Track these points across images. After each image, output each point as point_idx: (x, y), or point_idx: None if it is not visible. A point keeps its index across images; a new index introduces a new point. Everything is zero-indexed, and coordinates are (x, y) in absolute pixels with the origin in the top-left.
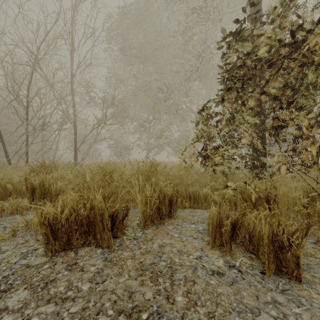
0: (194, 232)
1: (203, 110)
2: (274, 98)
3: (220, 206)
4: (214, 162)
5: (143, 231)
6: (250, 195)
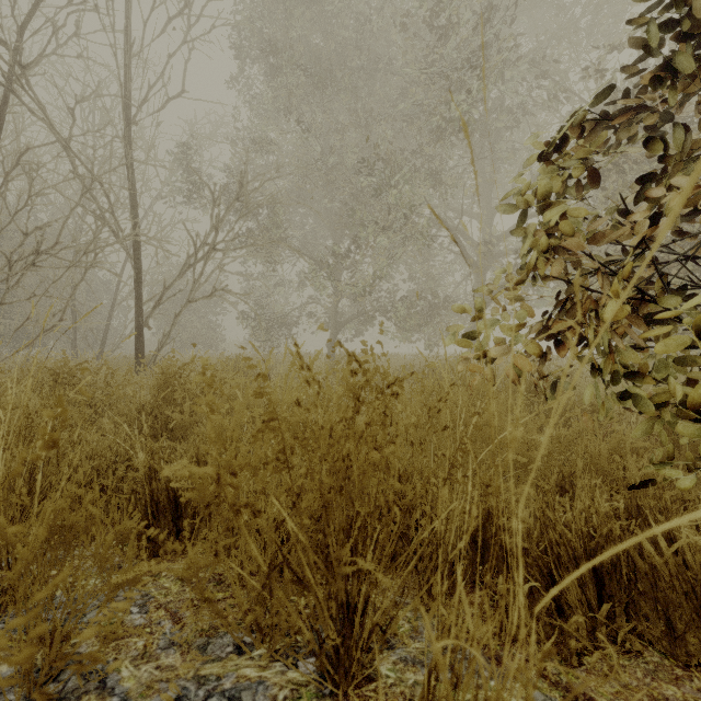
0: None
1: (562, 147)
2: None
3: None
4: (622, 363)
5: None
6: None
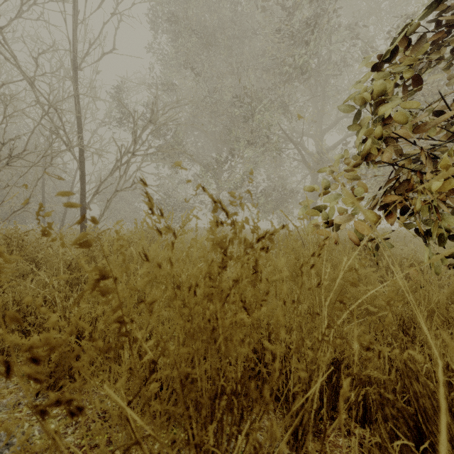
0: None
1: (393, 56)
2: None
3: None
4: (445, 227)
5: None
6: None
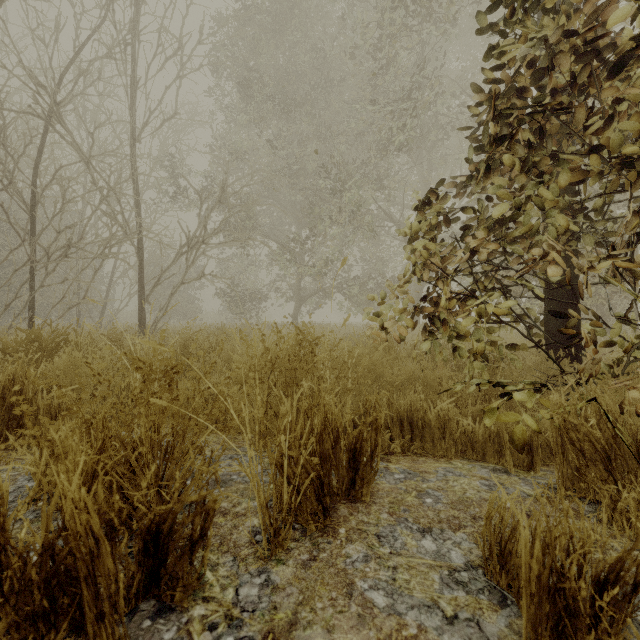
0: (438, 579)
1: (427, 204)
2: (623, 165)
3: (483, 450)
4: (455, 331)
5: (267, 574)
6: (593, 435)
